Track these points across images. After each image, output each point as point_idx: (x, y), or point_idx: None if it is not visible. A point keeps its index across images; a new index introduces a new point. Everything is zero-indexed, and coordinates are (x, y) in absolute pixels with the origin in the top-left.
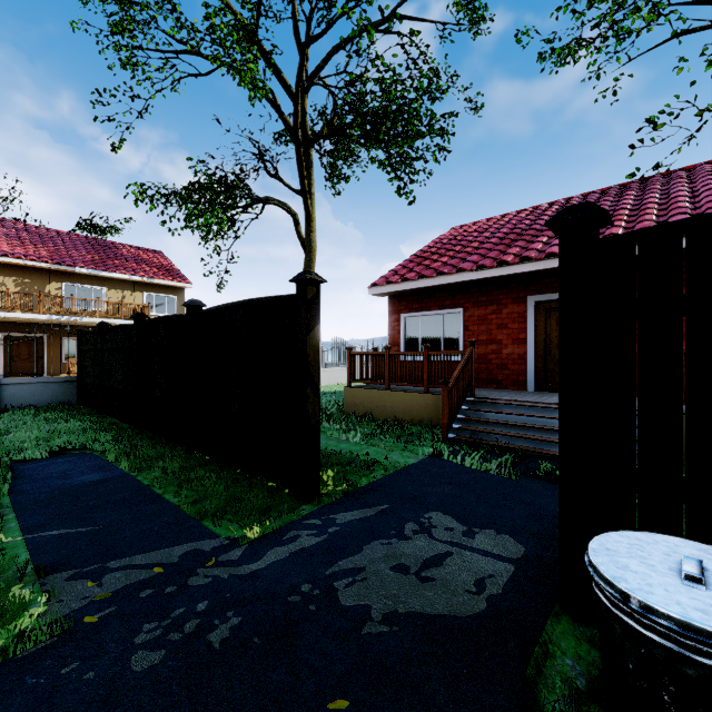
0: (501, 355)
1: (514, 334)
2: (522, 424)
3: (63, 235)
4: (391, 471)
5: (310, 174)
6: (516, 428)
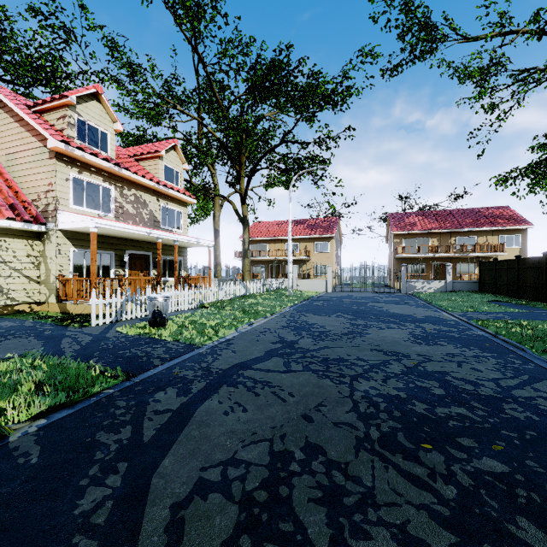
0: None
1: None
2: None
3: (452, 212)
4: None
5: None
6: None
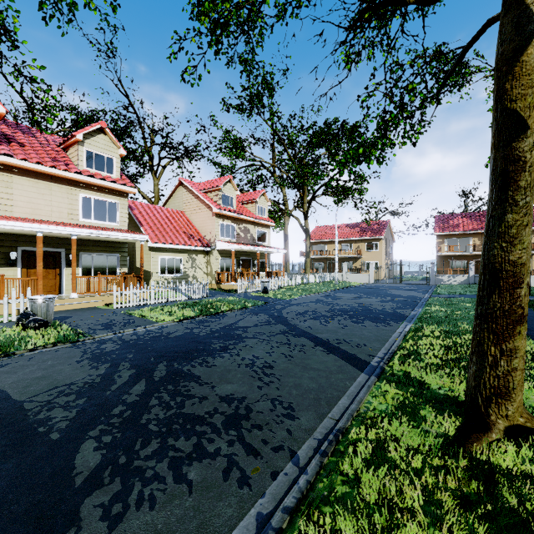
0: None
1: None
2: None
3: None
4: None
5: None
6: None
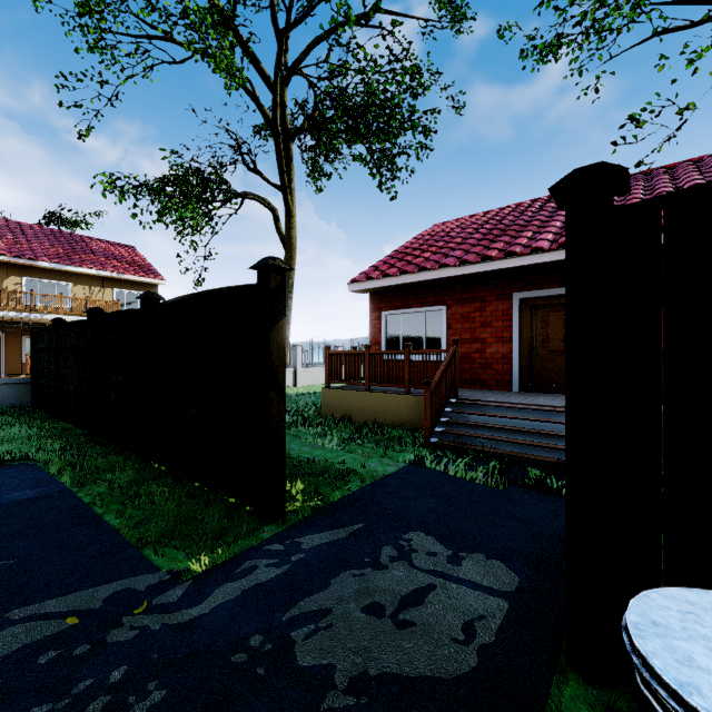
0: (485, 354)
1: (498, 332)
2: (508, 427)
3: (25, 227)
4: (368, 481)
5: (291, 168)
6: (502, 432)
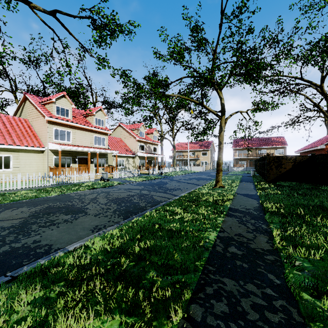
0: None
1: None
2: None
3: (259, 139)
4: None
5: None
6: None
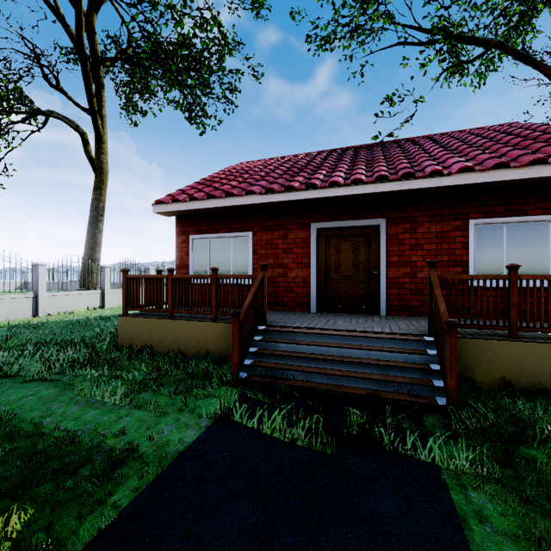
0: (287, 278)
1: (299, 258)
2: (318, 356)
3: None
4: (151, 476)
5: (101, 95)
6: (313, 361)
